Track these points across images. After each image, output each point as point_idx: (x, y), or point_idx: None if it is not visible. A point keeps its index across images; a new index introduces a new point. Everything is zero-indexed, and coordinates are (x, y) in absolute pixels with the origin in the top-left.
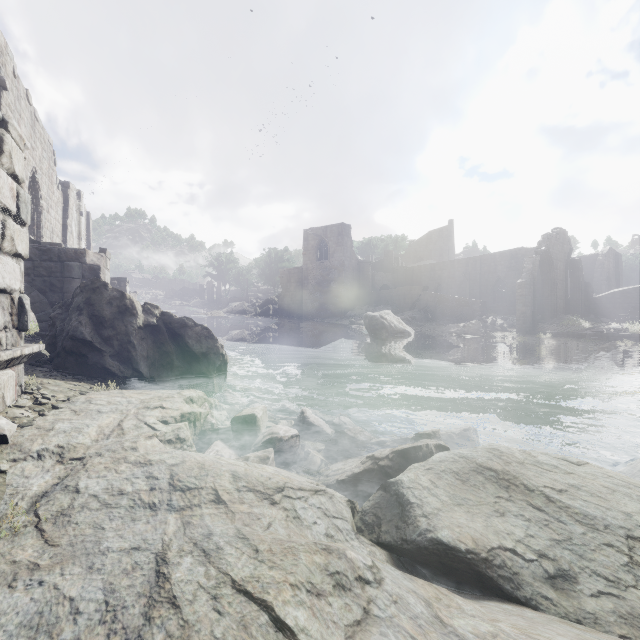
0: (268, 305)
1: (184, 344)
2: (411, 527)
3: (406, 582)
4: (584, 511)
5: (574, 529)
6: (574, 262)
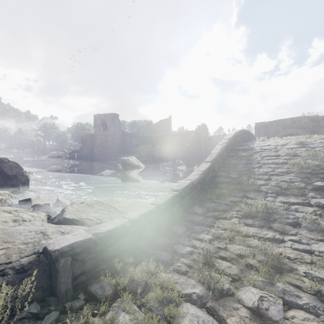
0: (74, 153)
1: (2, 171)
2: (61, 217)
3: (42, 222)
4: (123, 210)
5: (116, 214)
6: (210, 138)
